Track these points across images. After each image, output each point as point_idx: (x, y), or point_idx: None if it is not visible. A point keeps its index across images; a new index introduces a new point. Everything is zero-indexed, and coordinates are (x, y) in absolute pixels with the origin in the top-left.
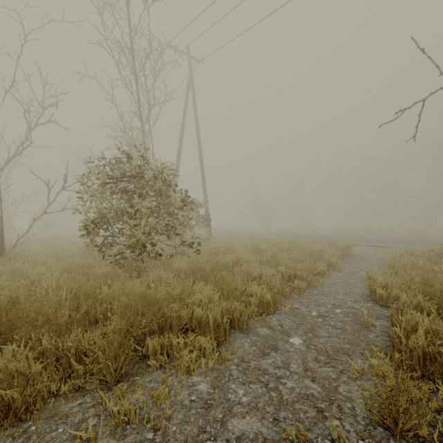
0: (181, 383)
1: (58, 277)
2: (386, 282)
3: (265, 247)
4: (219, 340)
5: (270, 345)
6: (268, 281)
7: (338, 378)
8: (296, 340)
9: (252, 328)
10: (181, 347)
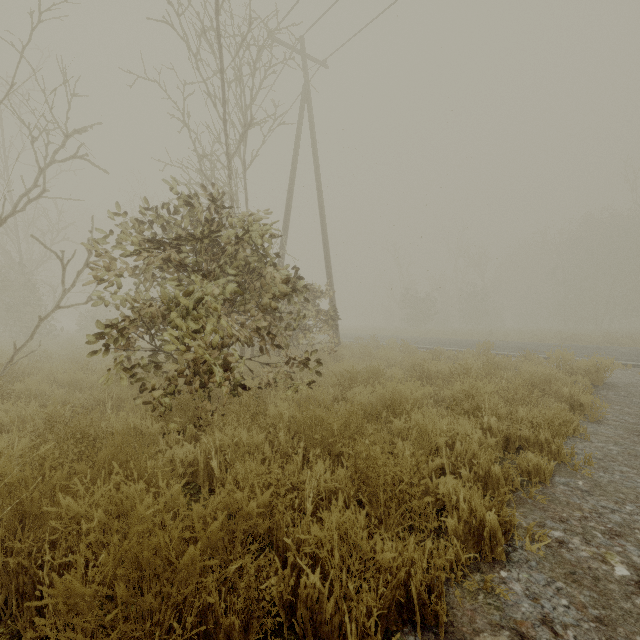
0: None
1: (2, 448)
2: None
3: (438, 368)
4: None
5: None
6: (471, 456)
7: None
8: None
9: (467, 632)
10: None
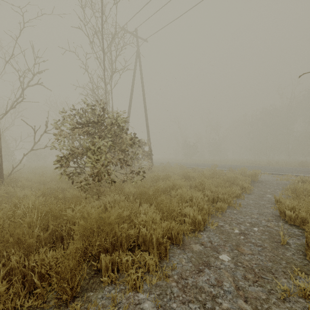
0: (128, 301)
1: (35, 200)
2: (293, 205)
3: (193, 175)
4: (161, 256)
5: (203, 261)
6: (198, 203)
7: (268, 299)
8: (225, 256)
9: (187, 244)
10: (129, 264)
